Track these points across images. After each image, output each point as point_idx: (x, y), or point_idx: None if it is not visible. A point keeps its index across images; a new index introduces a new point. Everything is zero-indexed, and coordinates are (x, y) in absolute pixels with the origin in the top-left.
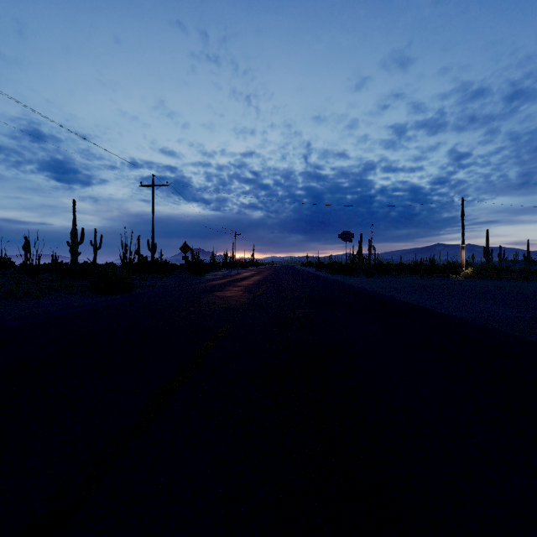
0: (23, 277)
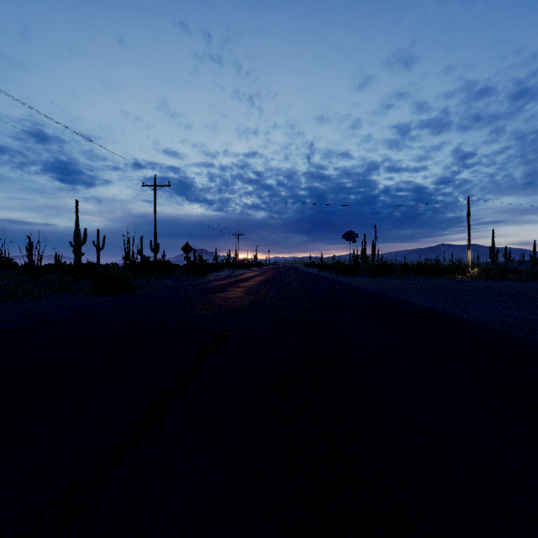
0: (25, 277)
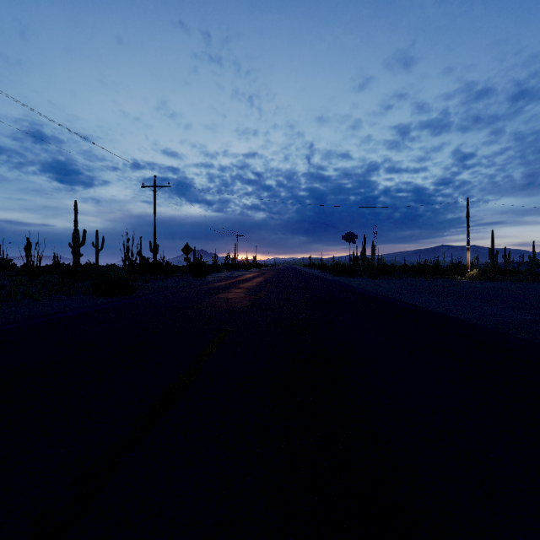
0: (24, 278)
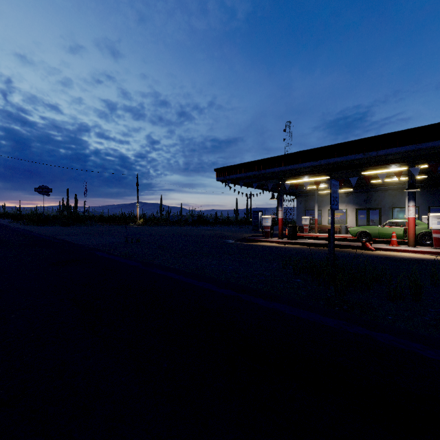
0: None
